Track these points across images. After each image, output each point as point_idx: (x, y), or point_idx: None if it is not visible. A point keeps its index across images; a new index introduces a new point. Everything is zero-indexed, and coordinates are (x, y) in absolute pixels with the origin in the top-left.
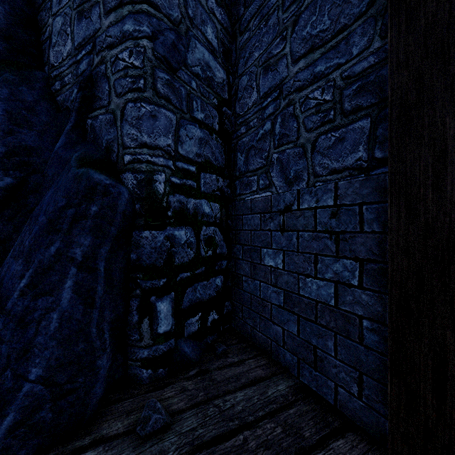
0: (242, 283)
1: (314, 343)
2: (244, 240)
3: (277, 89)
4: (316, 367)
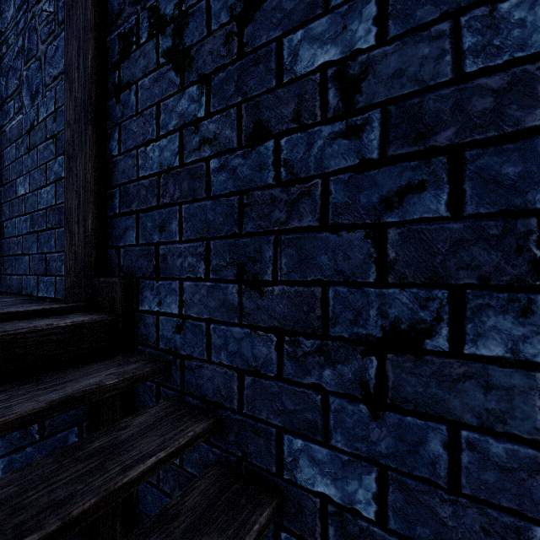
0: (3, 231)
1: (46, 250)
2: (5, 179)
3: (26, 1)
4: (47, 273)
